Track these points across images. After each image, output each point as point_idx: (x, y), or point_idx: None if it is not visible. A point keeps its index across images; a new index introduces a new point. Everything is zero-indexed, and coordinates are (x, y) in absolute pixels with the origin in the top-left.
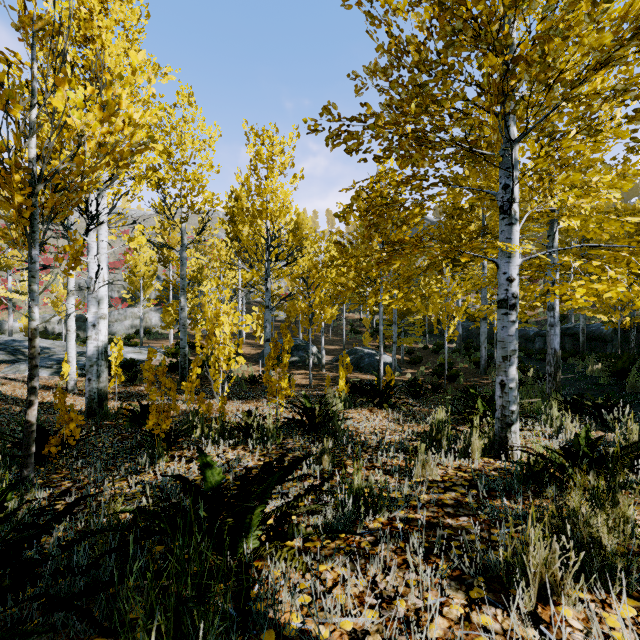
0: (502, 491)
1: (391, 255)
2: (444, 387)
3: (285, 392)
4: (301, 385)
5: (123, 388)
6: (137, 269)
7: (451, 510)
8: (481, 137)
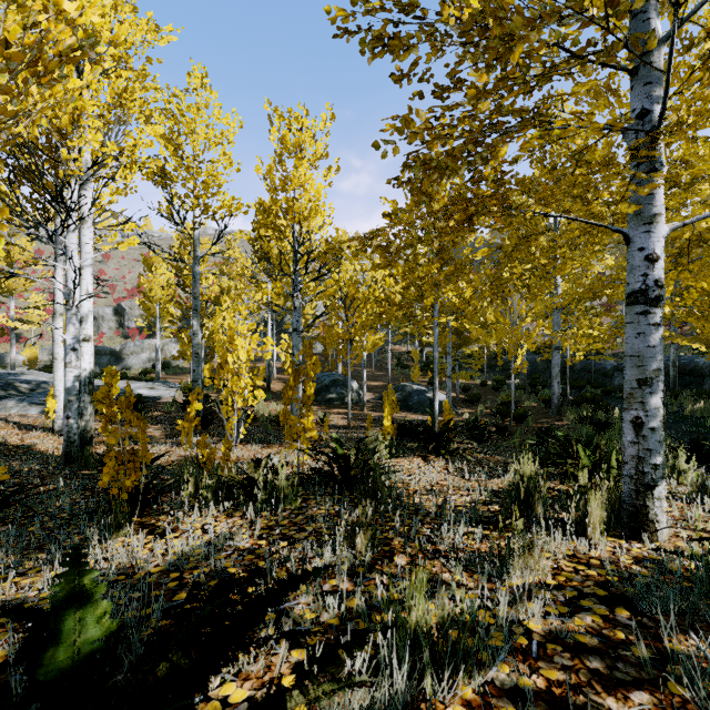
0: (676, 613)
1: (462, 224)
2: (510, 429)
3: (309, 434)
4: (338, 426)
5: (123, 429)
6: (152, 293)
7: (600, 665)
8: (623, 3)
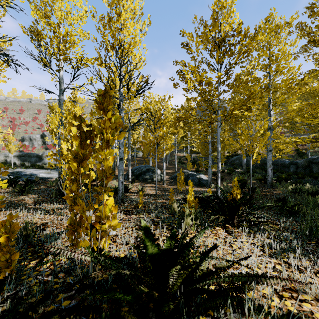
0: None
1: None
2: None
3: (107, 224)
4: (150, 194)
5: (10, 198)
6: None
7: None
8: None
